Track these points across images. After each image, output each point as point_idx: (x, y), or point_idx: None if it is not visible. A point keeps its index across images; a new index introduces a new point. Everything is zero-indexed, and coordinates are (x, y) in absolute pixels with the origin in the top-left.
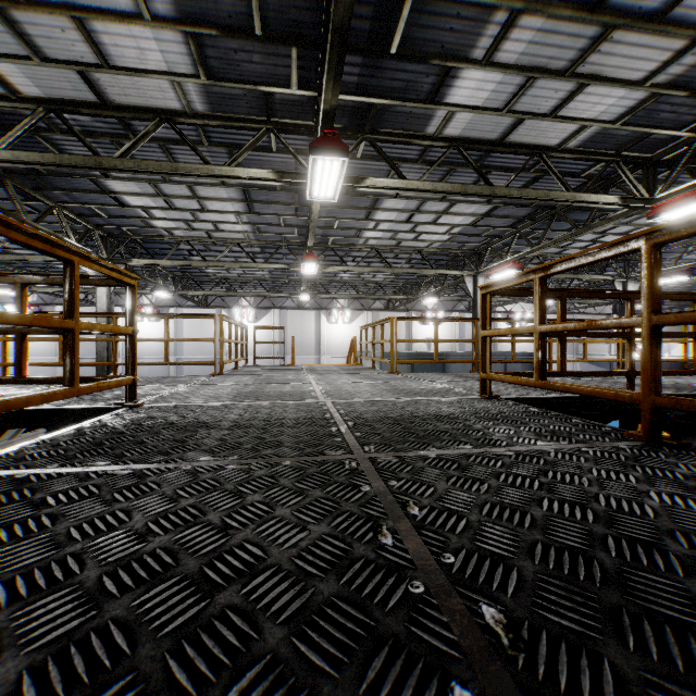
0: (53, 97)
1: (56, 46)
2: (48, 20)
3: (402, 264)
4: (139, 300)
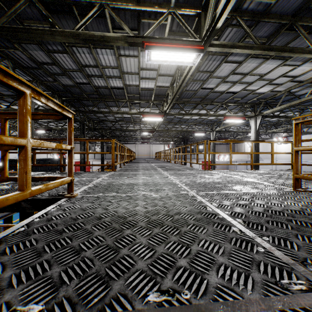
0: (170, 82)
1: (152, 75)
2: (144, 73)
3: None
4: None
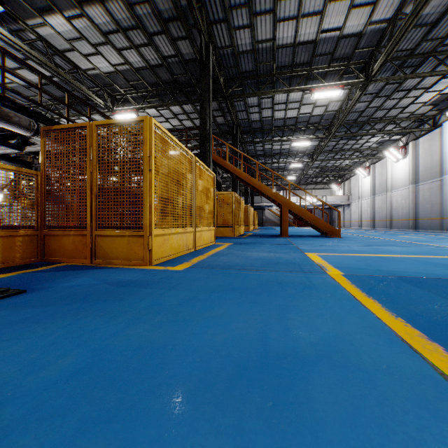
0: (44, 37)
1: (79, 46)
2: (90, 47)
3: None
4: None
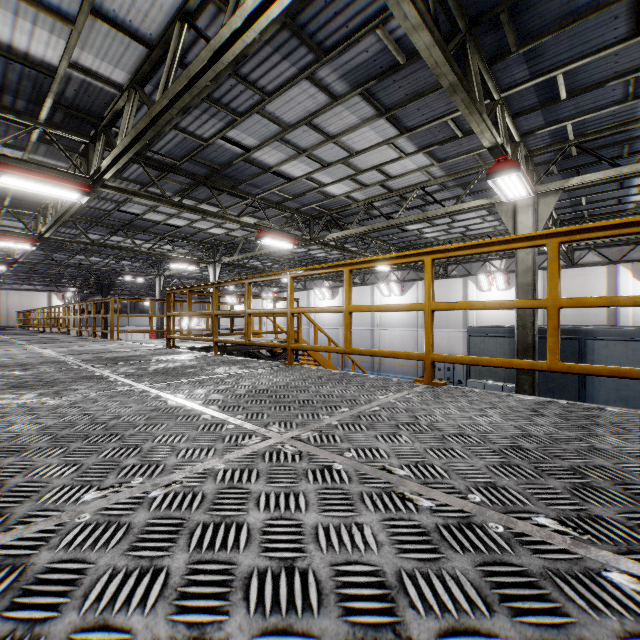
0: None
1: None
2: None
3: (401, 212)
4: (323, 284)
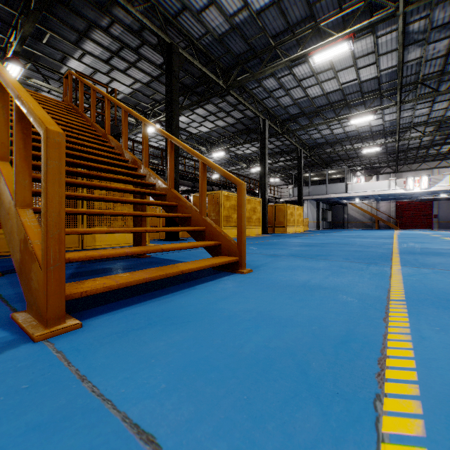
0: None
1: None
2: None
3: None
4: None
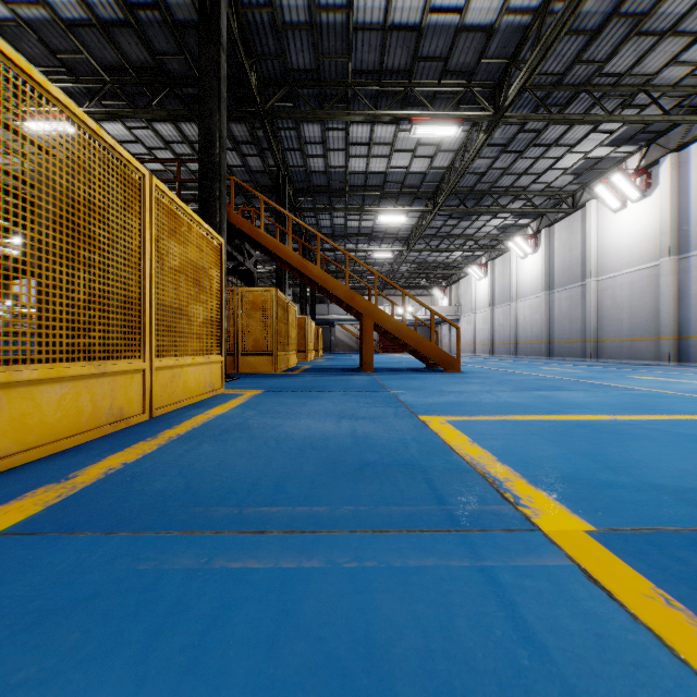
0: None
1: None
2: None
3: None
4: None
